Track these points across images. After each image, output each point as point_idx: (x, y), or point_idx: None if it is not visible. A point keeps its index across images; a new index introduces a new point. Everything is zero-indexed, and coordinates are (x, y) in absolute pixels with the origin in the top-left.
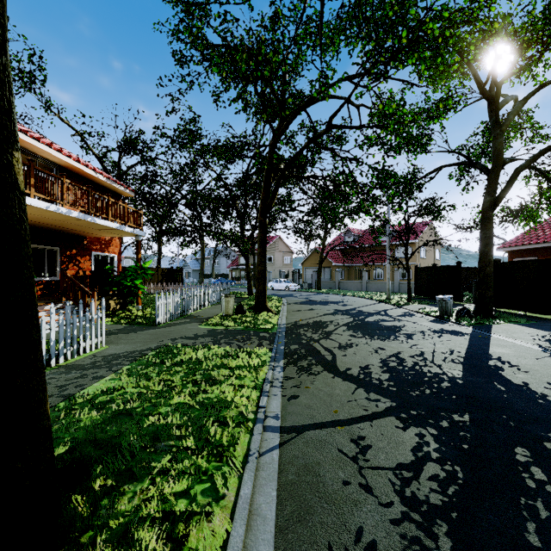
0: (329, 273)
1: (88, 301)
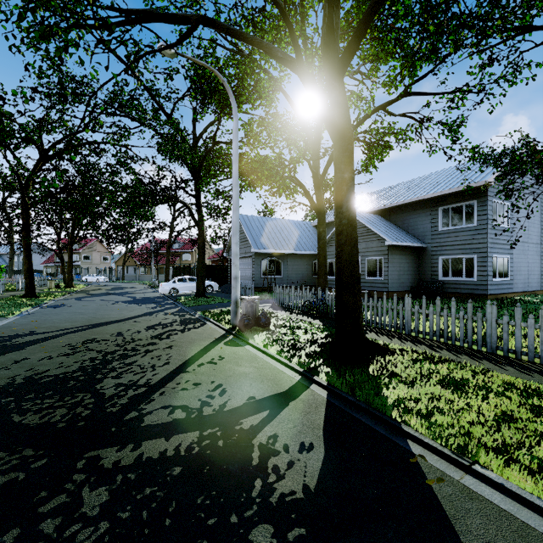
0: (136, 270)
1: None
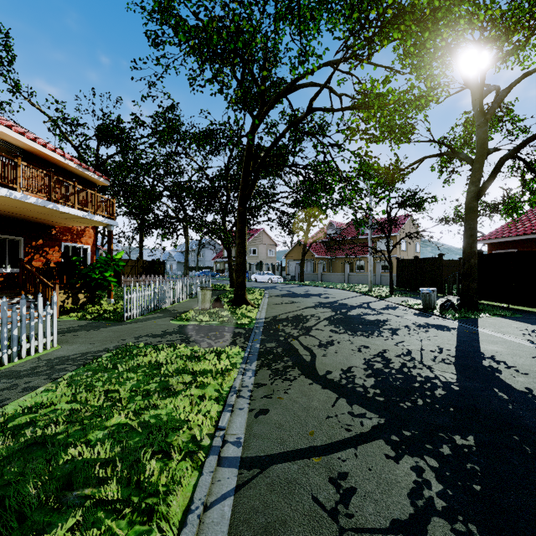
0: (312, 265)
1: (49, 295)
